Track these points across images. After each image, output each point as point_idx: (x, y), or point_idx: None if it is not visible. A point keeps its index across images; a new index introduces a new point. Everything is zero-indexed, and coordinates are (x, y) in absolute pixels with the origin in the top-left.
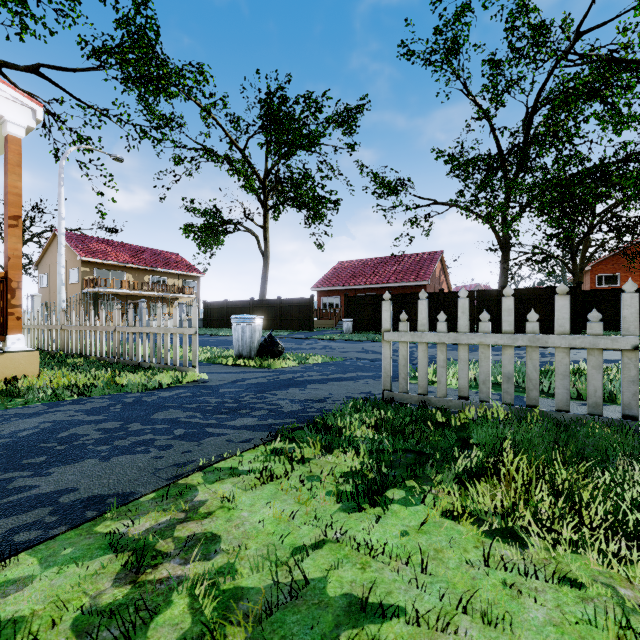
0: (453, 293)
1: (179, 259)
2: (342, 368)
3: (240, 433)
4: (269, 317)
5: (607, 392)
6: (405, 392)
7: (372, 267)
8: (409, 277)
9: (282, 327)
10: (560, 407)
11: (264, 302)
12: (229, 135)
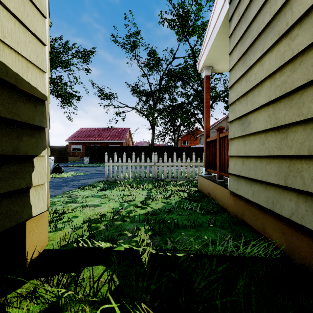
0: (133, 146)
1: None
2: (89, 176)
3: (69, 188)
4: None
5: (158, 175)
6: (111, 178)
7: (98, 132)
8: (115, 138)
9: None
10: (143, 177)
11: None
12: None
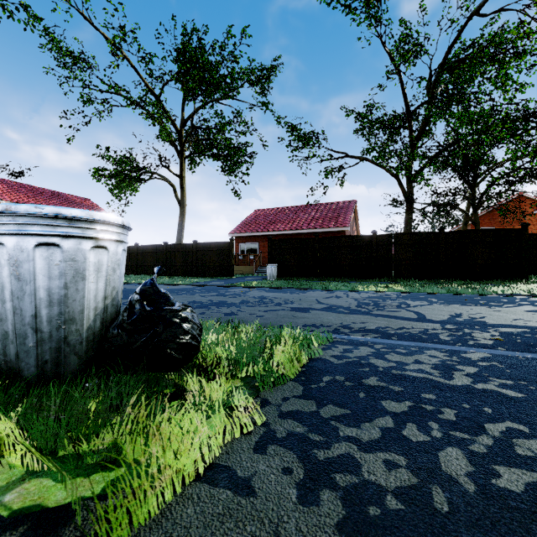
0: (387, 236)
1: (90, 204)
2: (476, 441)
3: None
4: (184, 262)
5: None
6: None
7: (289, 214)
8: (328, 223)
9: (198, 273)
10: None
11: (178, 246)
12: (143, 78)
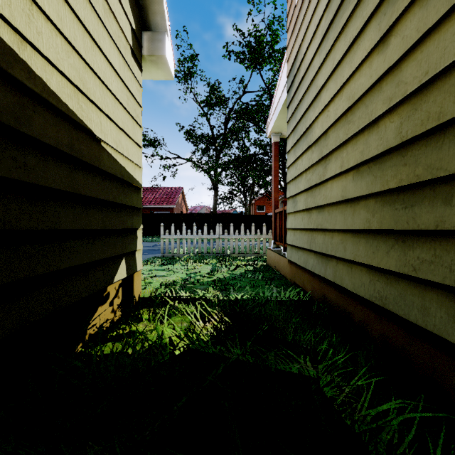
0: (188, 214)
1: None
2: None
3: None
4: None
5: (223, 251)
6: (168, 254)
7: None
8: (163, 202)
9: None
10: (205, 253)
11: None
12: None
